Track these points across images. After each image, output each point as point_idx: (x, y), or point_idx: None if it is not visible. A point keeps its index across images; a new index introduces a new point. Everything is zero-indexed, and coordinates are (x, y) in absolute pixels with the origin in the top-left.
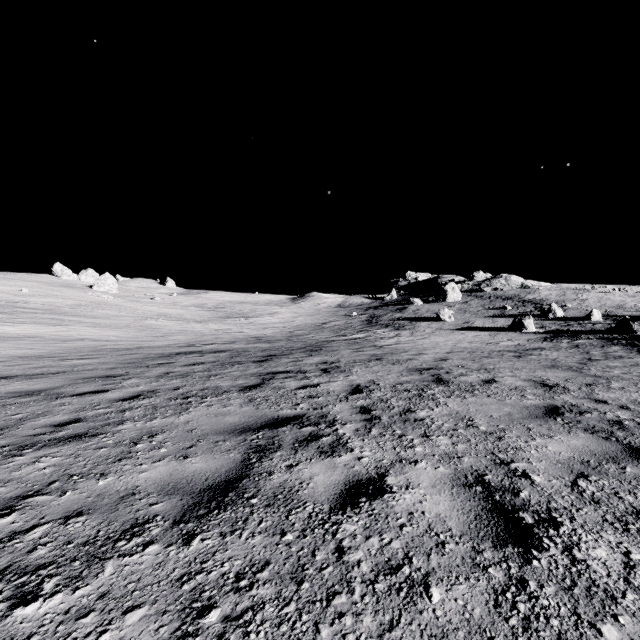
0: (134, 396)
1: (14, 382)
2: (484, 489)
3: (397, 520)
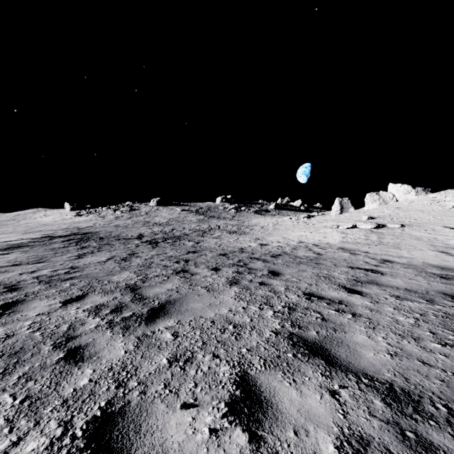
0: (320, 297)
1: (424, 280)
2: (5, 312)
3: (61, 297)
